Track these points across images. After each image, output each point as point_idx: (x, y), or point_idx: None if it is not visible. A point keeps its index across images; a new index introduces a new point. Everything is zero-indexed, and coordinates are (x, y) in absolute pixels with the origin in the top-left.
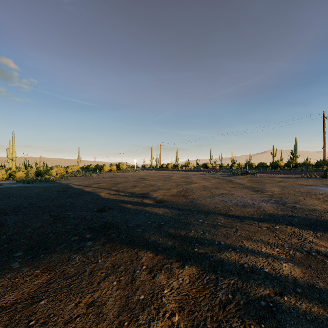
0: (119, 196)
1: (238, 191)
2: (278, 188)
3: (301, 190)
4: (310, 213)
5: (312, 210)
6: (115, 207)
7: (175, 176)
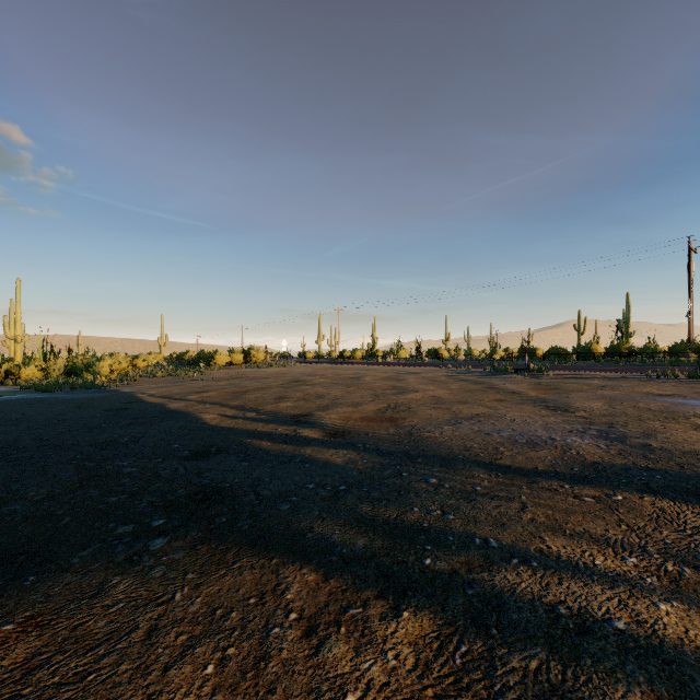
0: (244, 420)
1: (511, 410)
2: (600, 403)
3: (652, 406)
4: (688, 461)
5: (690, 454)
6: (233, 448)
7: (370, 376)
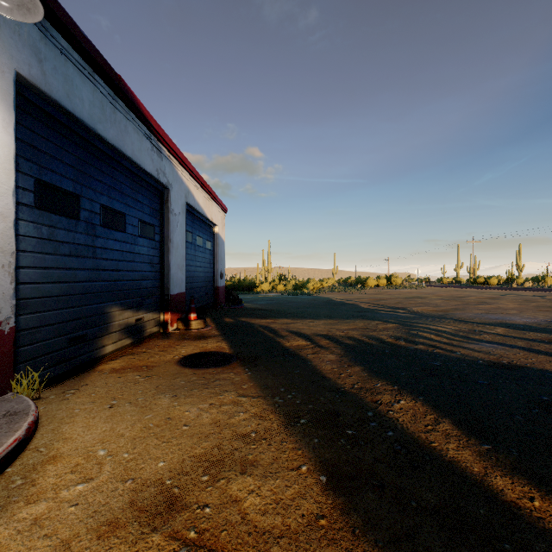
0: (377, 307)
1: (532, 313)
2: None
3: None
4: None
5: None
6: (370, 312)
7: (475, 296)
